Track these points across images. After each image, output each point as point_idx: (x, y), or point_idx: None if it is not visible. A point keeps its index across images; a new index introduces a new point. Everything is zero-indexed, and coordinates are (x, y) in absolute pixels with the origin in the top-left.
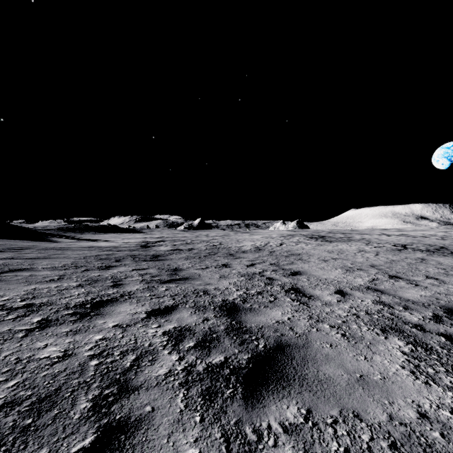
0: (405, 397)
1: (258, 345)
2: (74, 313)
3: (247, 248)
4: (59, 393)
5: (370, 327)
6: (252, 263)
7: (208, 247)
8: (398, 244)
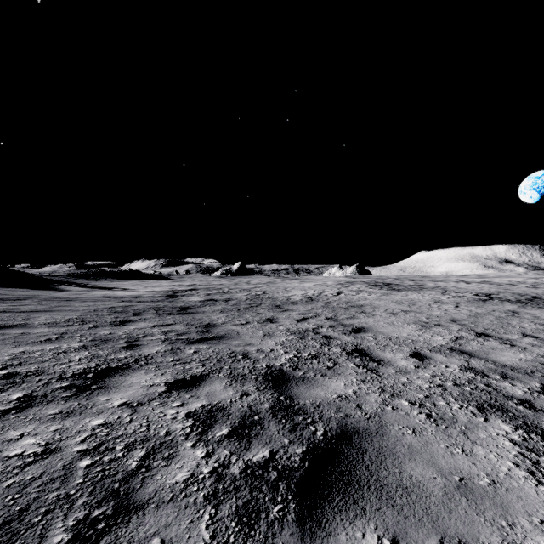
0: (529, 514)
1: (316, 431)
2: (70, 386)
3: (297, 298)
4: (25, 517)
5: (462, 404)
6: (303, 317)
7: (249, 297)
8: (481, 293)
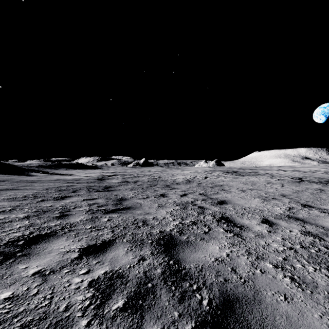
0: None
1: (202, 300)
2: None
3: (180, 180)
4: None
5: (315, 266)
6: (184, 193)
7: (150, 180)
8: (295, 177)
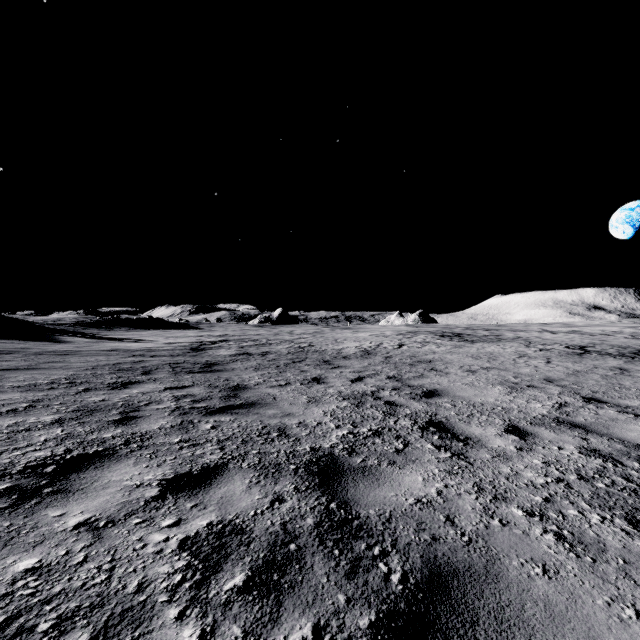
0: None
1: (389, 574)
2: (10, 489)
3: (350, 351)
4: None
5: (603, 513)
6: (359, 376)
7: (292, 350)
8: (573, 345)
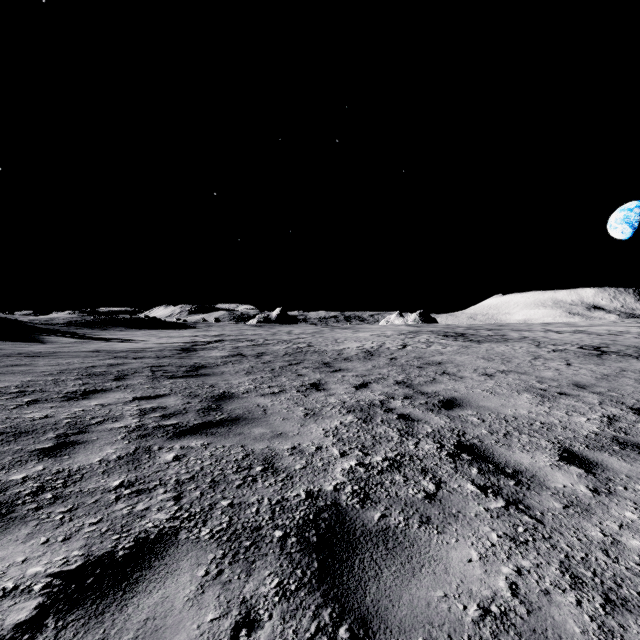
0: None
1: None
2: None
3: (351, 352)
4: None
5: None
6: (364, 381)
7: (289, 351)
8: (585, 346)
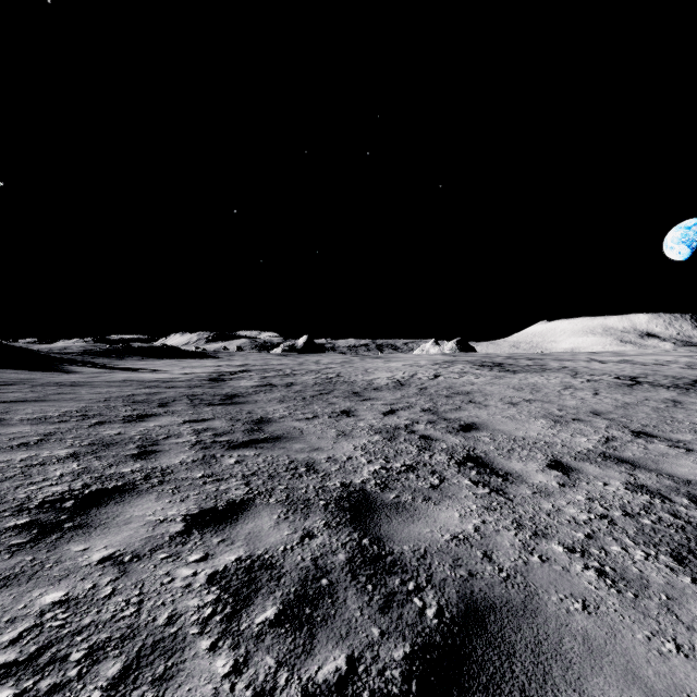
0: None
1: (424, 608)
2: (29, 523)
3: (381, 382)
4: None
5: (648, 550)
6: (392, 409)
7: (318, 381)
8: (623, 376)
